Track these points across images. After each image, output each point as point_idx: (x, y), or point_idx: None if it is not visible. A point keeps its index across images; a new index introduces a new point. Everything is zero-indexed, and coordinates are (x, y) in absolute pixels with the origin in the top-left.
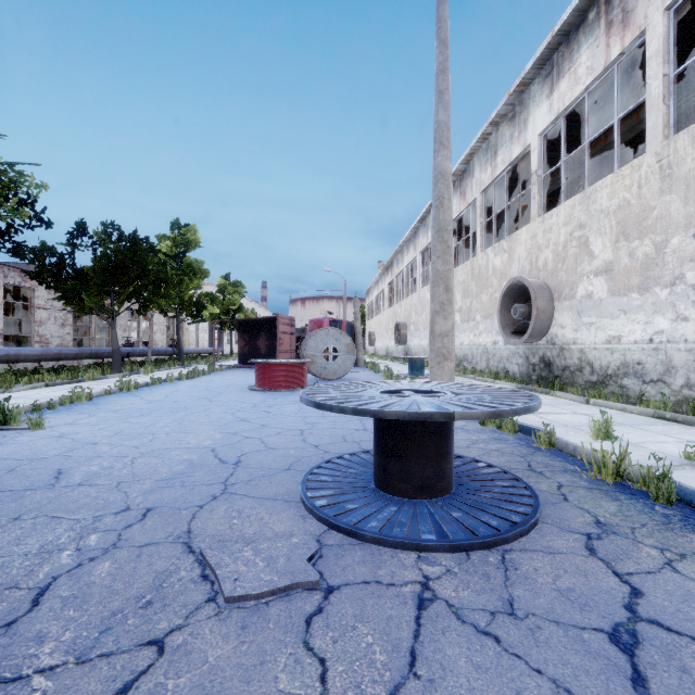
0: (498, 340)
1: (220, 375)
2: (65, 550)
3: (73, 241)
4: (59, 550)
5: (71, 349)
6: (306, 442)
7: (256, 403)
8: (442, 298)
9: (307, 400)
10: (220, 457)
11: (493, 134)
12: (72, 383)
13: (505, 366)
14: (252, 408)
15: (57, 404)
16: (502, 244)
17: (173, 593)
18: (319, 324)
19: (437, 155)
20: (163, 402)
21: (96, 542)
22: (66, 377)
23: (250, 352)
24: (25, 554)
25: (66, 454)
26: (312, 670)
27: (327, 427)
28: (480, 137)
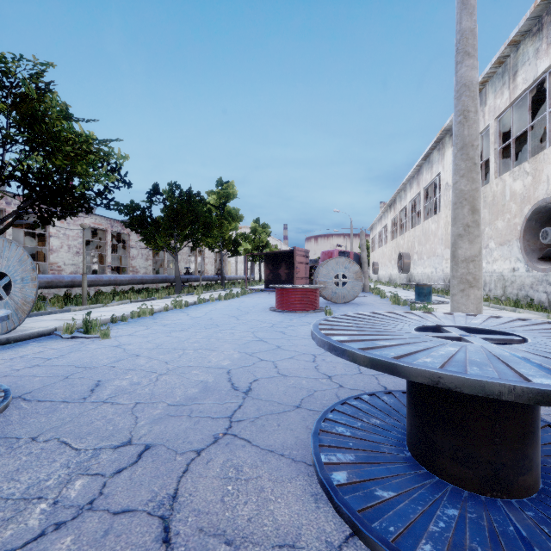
0: (519, 267)
1: (250, 297)
2: (43, 500)
3: (150, 199)
4: (38, 498)
5: (149, 276)
6: (319, 371)
7: (274, 323)
8: (467, 220)
9: (321, 339)
10: (233, 382)
11: (511, 55)
12: (147, 301)
13: (528, 294)
14: (270, 328)
15: (129, 317)
16: (523, 167)
17: None
18: (330, 255)
19: (460, 67)
20: (201, 319)
21: (76, 493)
22: (144, 296)
23: (273, 279)
24: (7, 498)
25: (112, 364)
26: None
27: None
28: (495, 62)
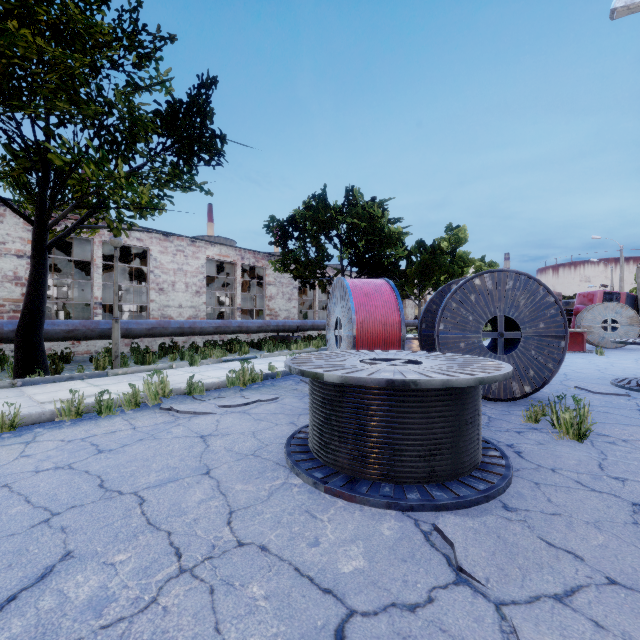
0: None
1: None
2: None
3: None
4: None
5: None
6: (604, 373)
7: None
8: None
9: (618, 341)
10: None
11: None
12: None
13: None
14: None
15: None
16: None
17: (572, 390)
18: (590, 297)
19: None
20: None
21: None
22: None
23: None
24: None
25: None
26: (632, 402)
27: (618, 370)
28: None
